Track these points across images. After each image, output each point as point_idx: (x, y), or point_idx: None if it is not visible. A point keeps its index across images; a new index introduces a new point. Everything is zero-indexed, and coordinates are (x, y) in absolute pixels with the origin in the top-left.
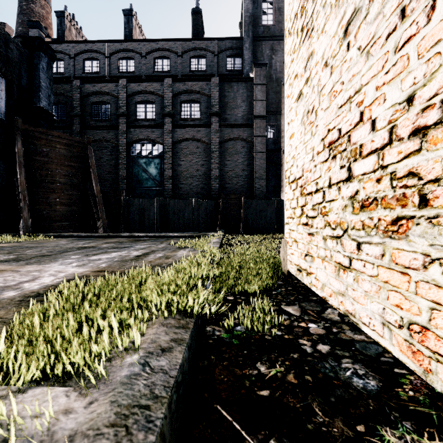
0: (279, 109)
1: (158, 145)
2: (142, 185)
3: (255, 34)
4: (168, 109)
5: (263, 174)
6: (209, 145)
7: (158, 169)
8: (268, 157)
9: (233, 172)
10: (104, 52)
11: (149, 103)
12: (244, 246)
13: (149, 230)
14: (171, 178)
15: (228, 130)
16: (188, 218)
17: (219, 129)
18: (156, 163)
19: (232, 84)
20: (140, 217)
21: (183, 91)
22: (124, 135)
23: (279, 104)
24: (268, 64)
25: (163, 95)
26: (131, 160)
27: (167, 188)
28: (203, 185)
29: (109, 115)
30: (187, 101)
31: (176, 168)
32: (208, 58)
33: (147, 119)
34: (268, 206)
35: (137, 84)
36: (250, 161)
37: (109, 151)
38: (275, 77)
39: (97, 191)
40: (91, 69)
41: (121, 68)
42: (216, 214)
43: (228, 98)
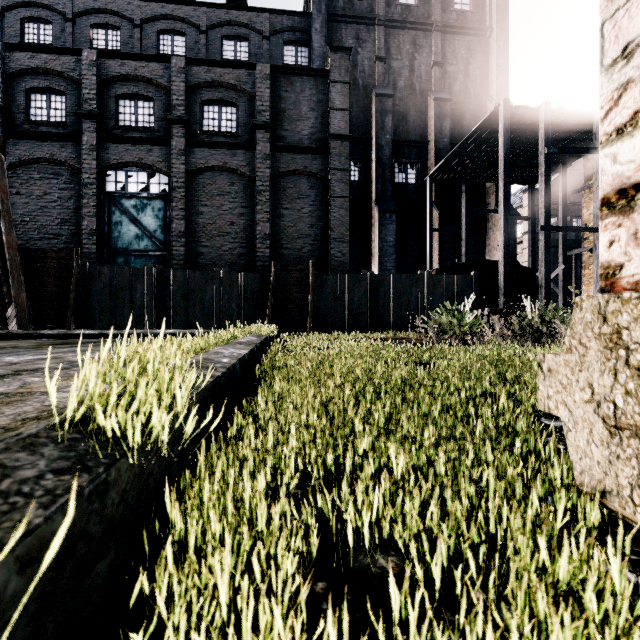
0: (369, 134)
1: (159, 175)
2: (129, 247)
3: (330, 9)
4: (178, 112)
5: (345, 233)
6: (253, 181)
7: (159, 220)
8: (352, 211)
9: (295, 228)
10: (62, 10)
11: (142, 99)
12: (321, 354)
13: (132, 326)
14: (183, 235)
15: (286, 157)
16: (211, 304)
17: (270, 154)
18: (156, 208)
19: (293, 78)
20: (113, 300)
21: (205, 81)
22: (94, 153)
23: (369, 128)
24: (351, 62)
25: (168, 87)
26: (108, 201)
27: (177, 253)
28: (243, 249)
29: (64, 115)
30: (214, 101)
31: (194, 218)
32: (253, 41)
33: (139, 127)
34: (356, 285)
35: (119, 61)
36: (324, 212)
37: (62, 182)
38: (362, 83)
39: (10, 244)
40: (36, 38)
41: (96, 42)
42: (264, 298)
43: (286, 102)
